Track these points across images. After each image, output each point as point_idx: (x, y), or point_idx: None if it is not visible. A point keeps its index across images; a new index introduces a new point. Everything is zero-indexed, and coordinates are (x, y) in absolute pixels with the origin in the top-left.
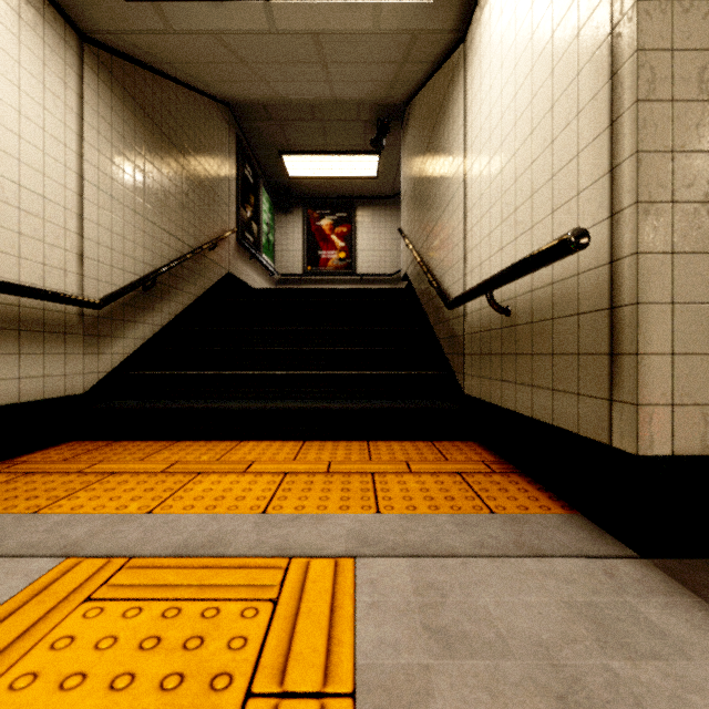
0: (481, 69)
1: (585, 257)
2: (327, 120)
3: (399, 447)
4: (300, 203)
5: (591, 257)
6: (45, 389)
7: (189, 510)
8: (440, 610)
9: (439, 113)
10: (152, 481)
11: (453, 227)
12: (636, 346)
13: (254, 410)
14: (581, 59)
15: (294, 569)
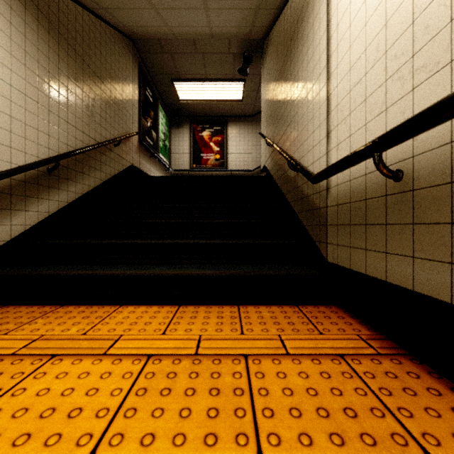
0: None
1: None
2: (206, 53)
3: (268, 313)
4: (188, 120)
5: None
6: None
7: None
8: None
9: (297, 23)
10: None
11: (313, 113)
12: None
13: (132, 277)
14: None
15: None
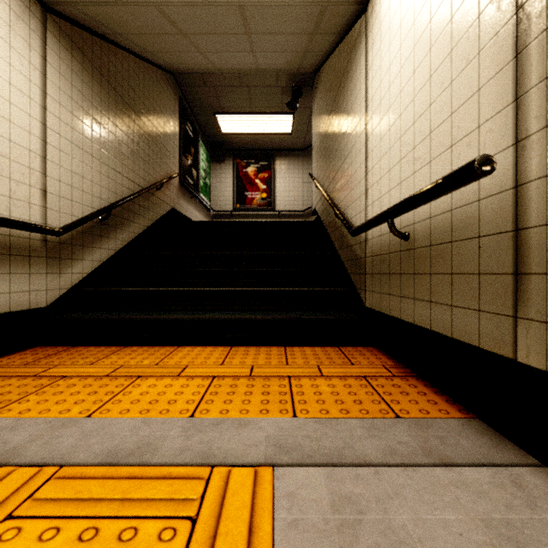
0: (381, 31)
1: (486, 184)
2: (252, 86)
3: (311, 351)
4: (231, 154)
5: (493, 183)
6: (11, 303)
7: (125, 413)
8: (359, 531)
9: (343, 75)
10: (97, 384)
11: (356, 168)
12: (545, 265)
13: (189, 320)
14: (482, 1)
15: (215, 480)
